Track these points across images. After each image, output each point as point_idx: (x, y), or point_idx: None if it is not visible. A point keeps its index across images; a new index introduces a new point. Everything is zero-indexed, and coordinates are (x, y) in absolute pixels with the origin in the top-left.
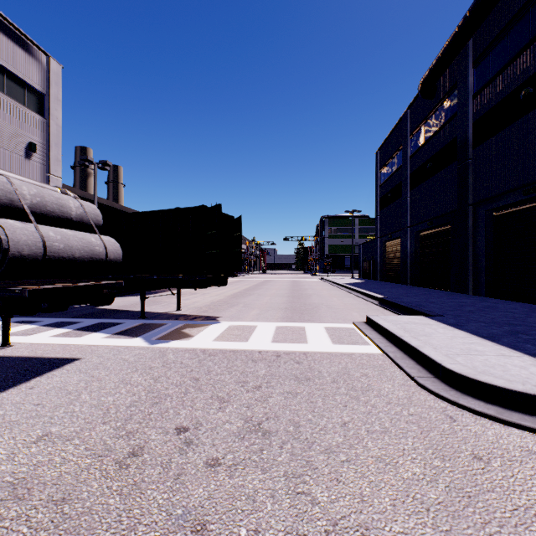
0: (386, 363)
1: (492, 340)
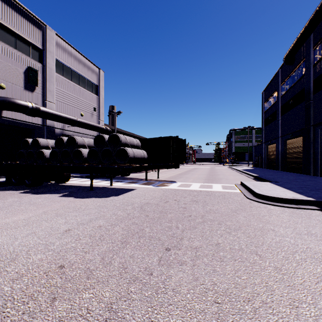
0: (240, 194)
1: (287, 188)
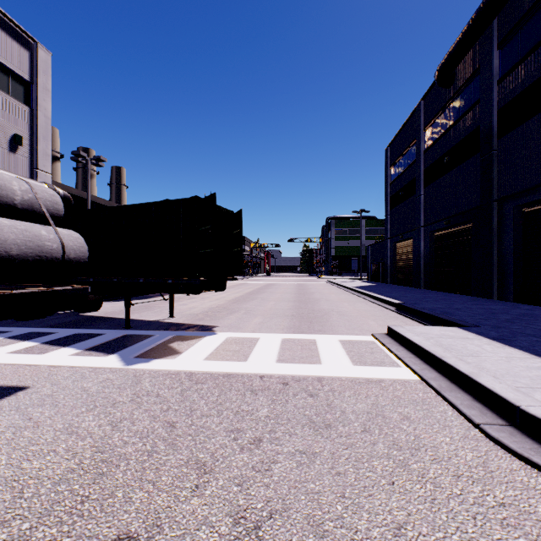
0: (430, 397)
1: None
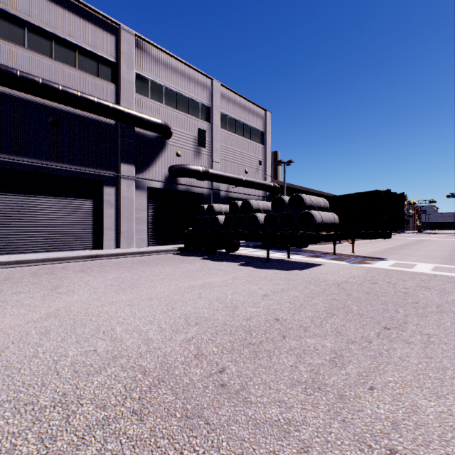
0: None
1: None
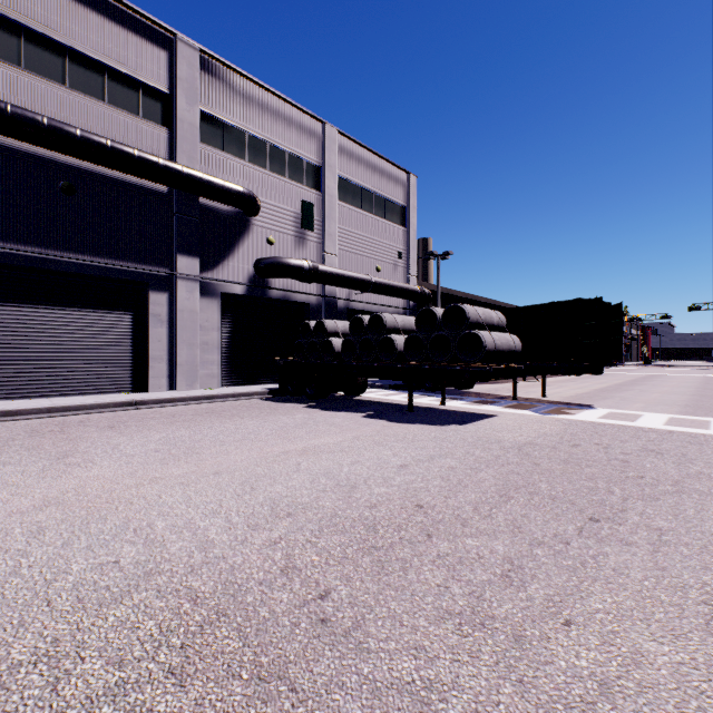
0: None
1: None
